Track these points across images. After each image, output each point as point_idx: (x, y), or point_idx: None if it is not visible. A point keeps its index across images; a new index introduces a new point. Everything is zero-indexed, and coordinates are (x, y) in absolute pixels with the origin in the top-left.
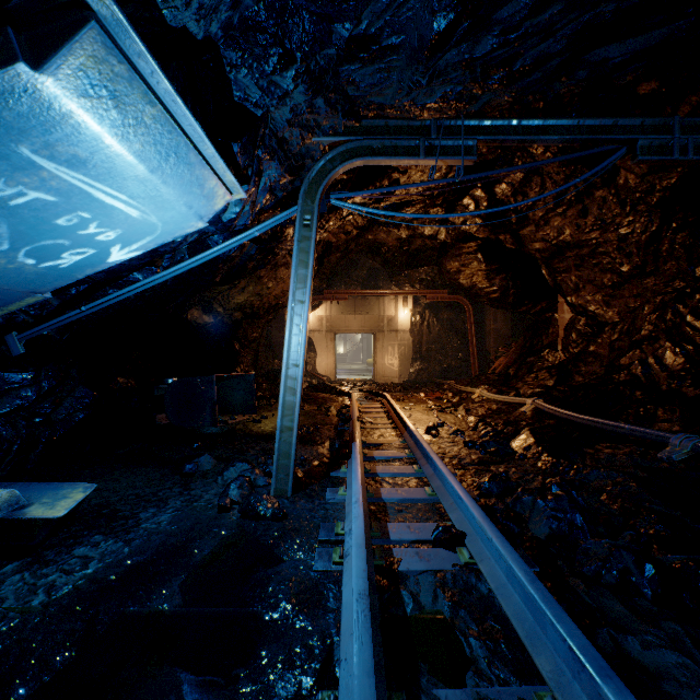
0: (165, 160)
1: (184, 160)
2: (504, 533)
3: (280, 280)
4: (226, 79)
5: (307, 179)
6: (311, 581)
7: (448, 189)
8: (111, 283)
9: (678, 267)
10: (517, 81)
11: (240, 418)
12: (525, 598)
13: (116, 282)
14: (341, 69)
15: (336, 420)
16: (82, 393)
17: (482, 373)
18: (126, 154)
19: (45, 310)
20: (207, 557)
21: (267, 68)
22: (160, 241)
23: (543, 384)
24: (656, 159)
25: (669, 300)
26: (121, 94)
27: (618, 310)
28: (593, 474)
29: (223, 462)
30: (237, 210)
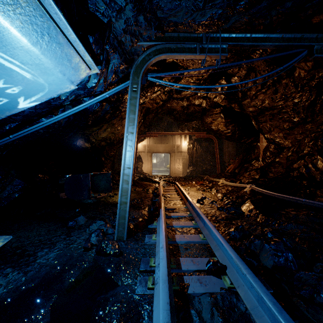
0: (41, 37)
1: (55, 39)
2: (249, 266)
3: (124, 126)
4: None
5: (135, 65)
6: (133, 302)
7: (208, 80)
8: (29, 124)
9: None
10: (253, 7)
11: (103, 195)
12: (274, 322)
13: (32, 123)
14: None
15: (151, 195)
16: (17, 182)
17: (222, 172)
18: (10, 28)
19: None
20: (72, 283)
21: None
22: (49, 96)
23: (253, 177)
24: None
25: (319, 135)
26: None
27: (291, 140)
28: (288, 226)
29: (91, 219)
30: (95, 81)
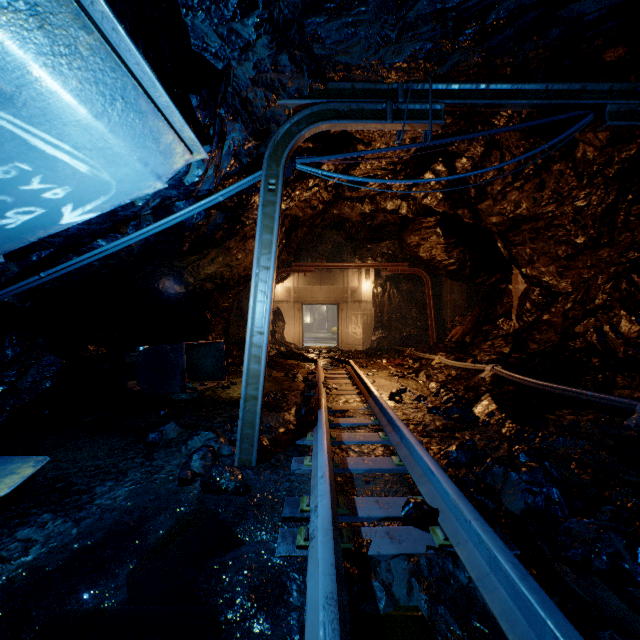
0: (111, 104)
1: (133, 106)
2: (479, 510)
3: (249, 252)
4: (183, 24)
5: (272, 143)
6: (272, 569)
7: (410, 164)
8: (74, 250)
9: (633, 238)
10: (489, 38)
11: (209, 384)
12: (514, 596)
13: (80, 249)
14: (307, 22)
15: (302, 386)
16: (49, 360)
17: (440, 341)
18: (61, 92)
19: (4, 276)
20: (161, 538)
21: (226, 12)
22: (116, 202)
23: (499, 351)
24: (625, 124)
25: (624, 270)
26: (45, 11)
27: (571, 280)
28: (559, 441)
29: (189, 429)
30: (200, 173)
